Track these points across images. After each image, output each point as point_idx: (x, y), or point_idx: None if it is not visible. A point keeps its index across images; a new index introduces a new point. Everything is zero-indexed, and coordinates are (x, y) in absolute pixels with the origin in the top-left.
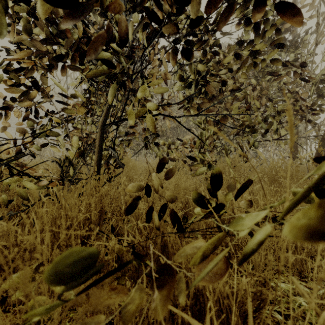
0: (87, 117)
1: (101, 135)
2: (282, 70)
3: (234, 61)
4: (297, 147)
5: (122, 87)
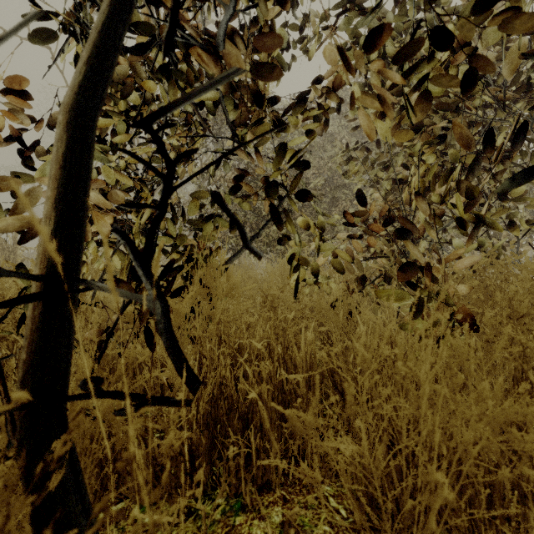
0: (109, 154)
1: (66, 154)
2: None
3: None
4: None
5: None
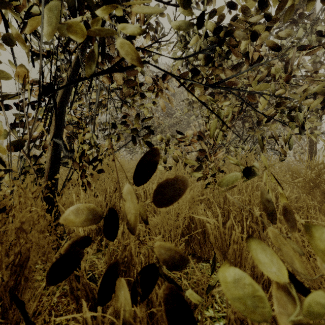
0: None
1: (57, 118)
2: (323, 33)
3: (262, 11)
4: (316, 144)
5: (107, 64)
